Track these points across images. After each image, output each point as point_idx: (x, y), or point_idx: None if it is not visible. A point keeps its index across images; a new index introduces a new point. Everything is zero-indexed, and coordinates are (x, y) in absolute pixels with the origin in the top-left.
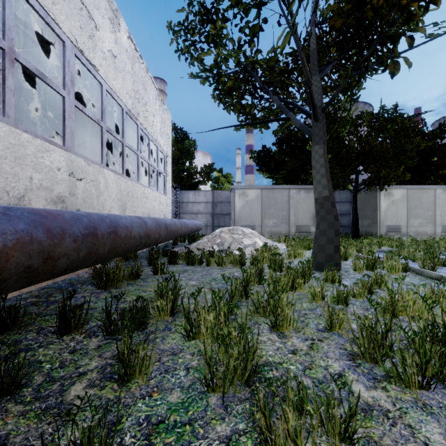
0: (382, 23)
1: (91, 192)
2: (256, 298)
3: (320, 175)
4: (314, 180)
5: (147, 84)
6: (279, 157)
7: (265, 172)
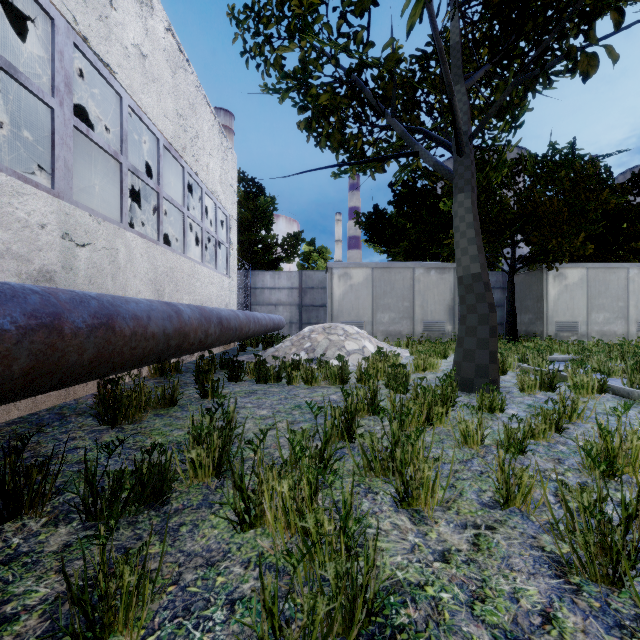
0: (562, 5)
1: (103, 267)
2: (369, 444)
3: (466, 240)
4: (457, 248)
5: (199, 106)
6: (397, 223)
7: (378, 244)
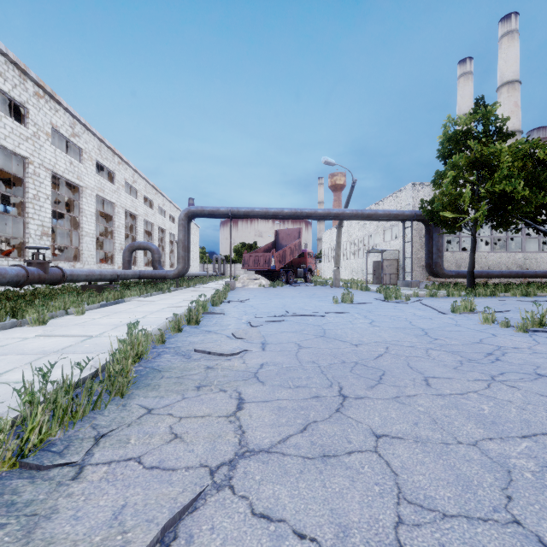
0: None
1: (532, 262)
2: None
3: None
4: None
5: None
6: None
7: None
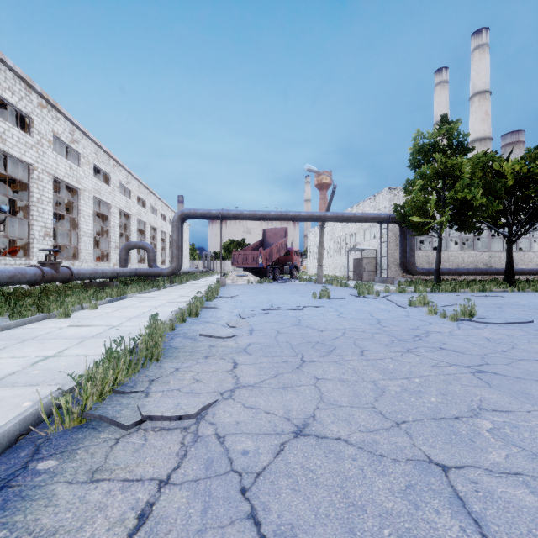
0: None
1: (497, 261)
2: None
3: None
4: None
5: None
6: None
7: None
